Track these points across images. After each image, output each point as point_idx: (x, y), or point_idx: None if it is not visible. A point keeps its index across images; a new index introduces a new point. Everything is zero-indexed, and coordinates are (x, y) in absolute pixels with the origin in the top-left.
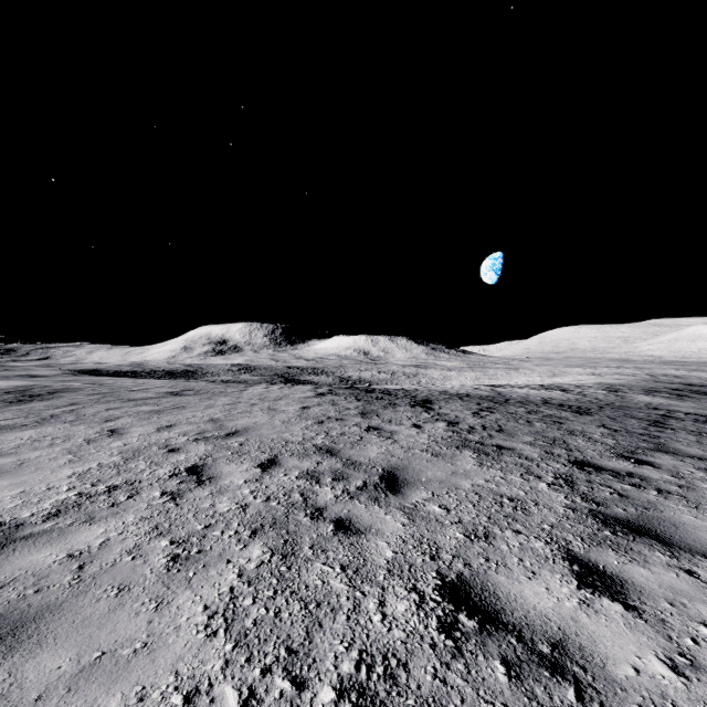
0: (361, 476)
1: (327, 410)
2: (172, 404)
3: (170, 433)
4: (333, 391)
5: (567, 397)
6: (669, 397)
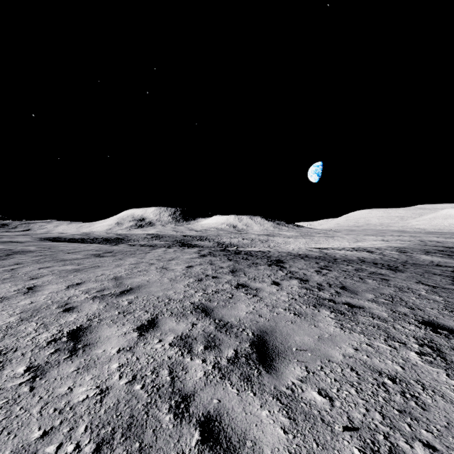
0: (232, 343)
1: (206, 269)
2: (91, 264)
3: (76, 291)
4: (211, 253)
5: (373, 256)
6: (443, 256)
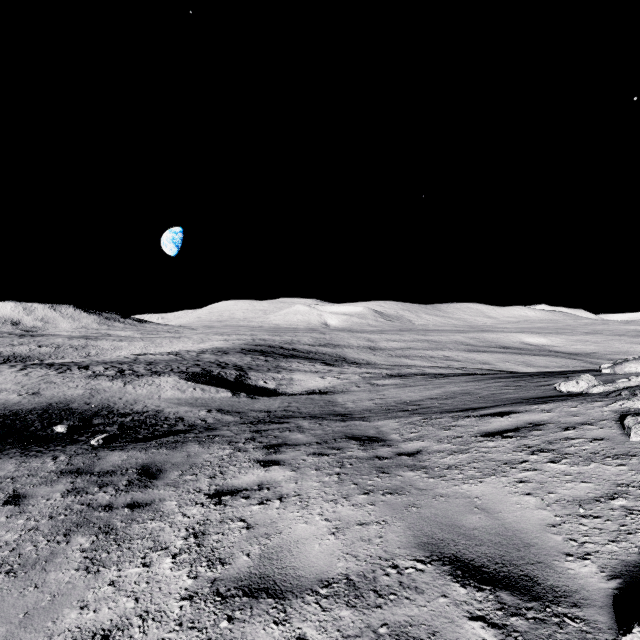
0: (66, 381)
1: (38, 373)
2: None
3: None
4: (28, 367)
5: (171, 358)
6: (219, 354)
